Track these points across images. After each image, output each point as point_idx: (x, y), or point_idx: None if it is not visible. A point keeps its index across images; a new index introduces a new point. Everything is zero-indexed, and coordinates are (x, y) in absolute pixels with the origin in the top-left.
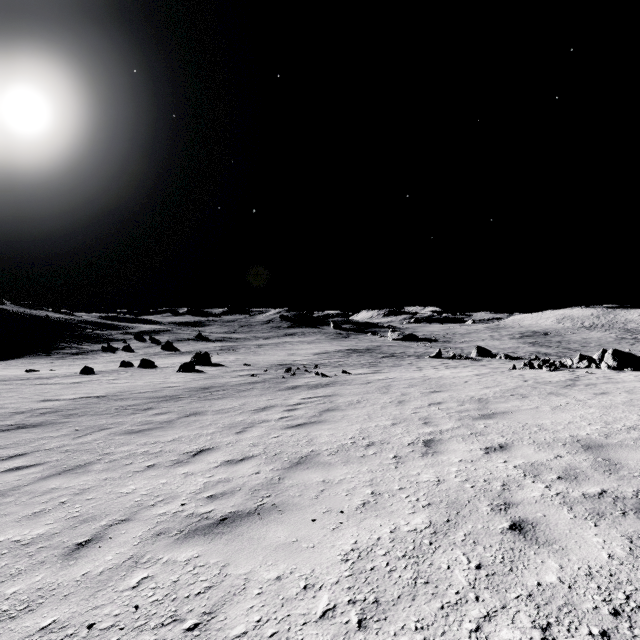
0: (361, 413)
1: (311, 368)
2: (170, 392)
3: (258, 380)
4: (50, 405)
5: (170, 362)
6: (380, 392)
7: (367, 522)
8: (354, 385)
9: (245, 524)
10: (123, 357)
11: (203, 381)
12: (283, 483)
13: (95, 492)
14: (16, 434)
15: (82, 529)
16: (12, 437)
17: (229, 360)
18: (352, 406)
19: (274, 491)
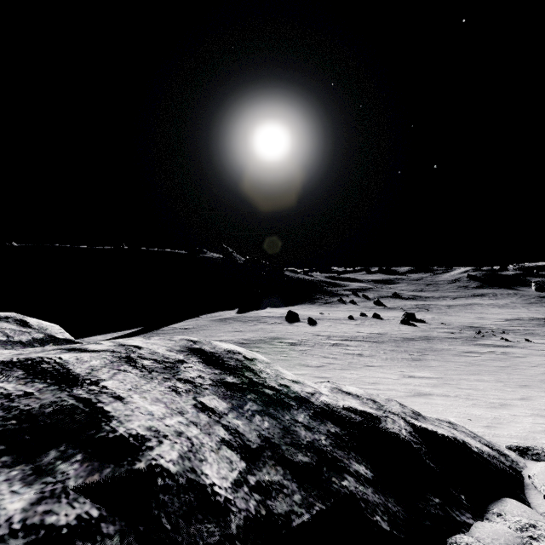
0: (520, 361)
1: (498, 333)
2: (409, 336)
3: (457, 337)
4: (364, 334)
5: (386, 315)
6: (543, 356)
7: (502, 376)
8: (528, 350)
9: (469, 371)
10: (353, 308)
11: (422, 332)
12: (479, 369)
13: (422, 361)
14: (370, 343)
15: (428, 365)
16: (370, 344)
17: (427, 318)
18: (517, 358)
19: (476, 369)
